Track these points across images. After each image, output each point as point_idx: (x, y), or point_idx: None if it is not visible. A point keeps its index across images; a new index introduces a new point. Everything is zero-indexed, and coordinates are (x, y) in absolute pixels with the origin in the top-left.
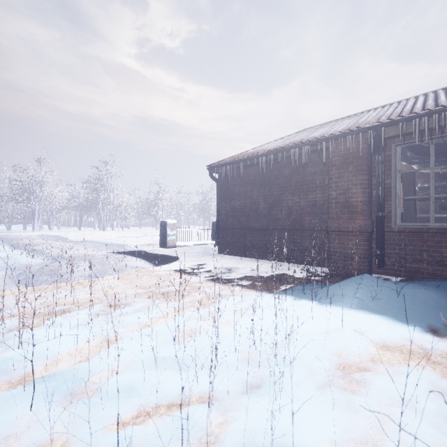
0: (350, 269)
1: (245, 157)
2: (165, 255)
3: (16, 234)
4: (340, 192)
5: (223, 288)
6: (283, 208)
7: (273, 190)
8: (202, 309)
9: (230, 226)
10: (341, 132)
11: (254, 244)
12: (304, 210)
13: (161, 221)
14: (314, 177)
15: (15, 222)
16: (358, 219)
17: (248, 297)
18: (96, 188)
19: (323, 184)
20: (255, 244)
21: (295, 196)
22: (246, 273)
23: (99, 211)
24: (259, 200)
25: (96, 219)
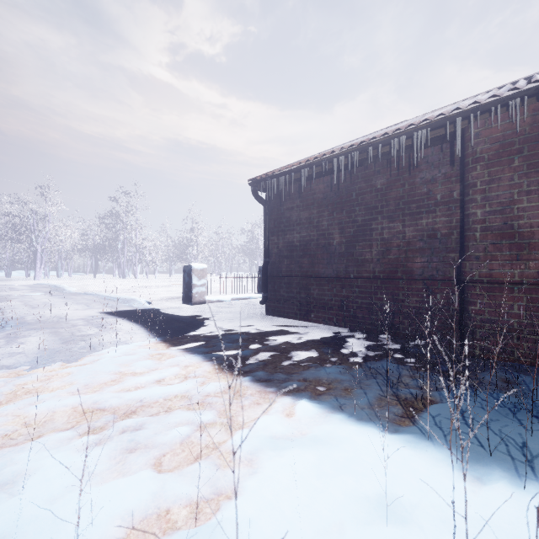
0: (515, 355)
1: (309, 162)
2: (185, 317)
3: (10, 283)
4: (493, 209)
5: (272, 411)
6: (374, 243)
7: (356, 213)
8: (205, 534)
9: (284, 273)
10: (496, 95)
11: (323, 302)
12: (412, 245)
13: (185, 266)
14: (432, 187)
15: (19, 268)
16: (535, 259)
17: (338, 452)
18: (113, 225)
19: (449, 199)
20: (326, 301)
21: (395, 222)
22: (315, 359)
23: (118, 253)
24: (332, 231)
25: (116, 264)
